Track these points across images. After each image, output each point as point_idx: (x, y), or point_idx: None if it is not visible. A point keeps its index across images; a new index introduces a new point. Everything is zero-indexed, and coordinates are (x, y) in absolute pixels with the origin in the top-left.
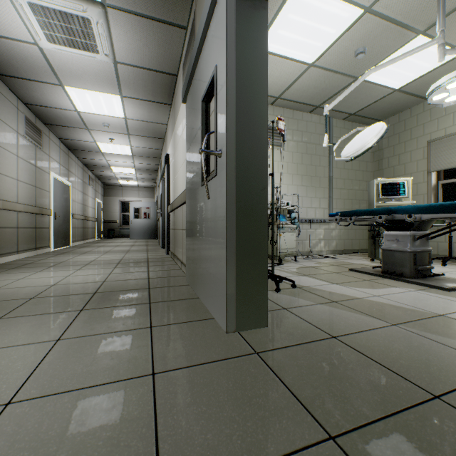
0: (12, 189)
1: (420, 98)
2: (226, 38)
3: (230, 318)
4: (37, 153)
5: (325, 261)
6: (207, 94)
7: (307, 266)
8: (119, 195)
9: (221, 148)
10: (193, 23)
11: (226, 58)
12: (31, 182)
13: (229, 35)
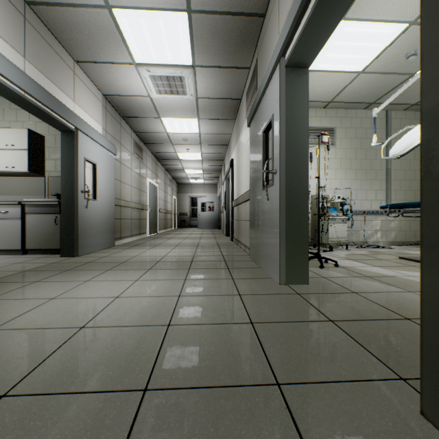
0: (129, 192)
1: None
2: (279, 100)
3: (282, 276)
4: (140, 165)
5: (379, 250)
6: (267, 128)
7: (356, 254)
8: (189, 192)
9: (276, 168)
10: (255, 67)
11: (279, 113)
12: (137, 187)
13: (281, 98)
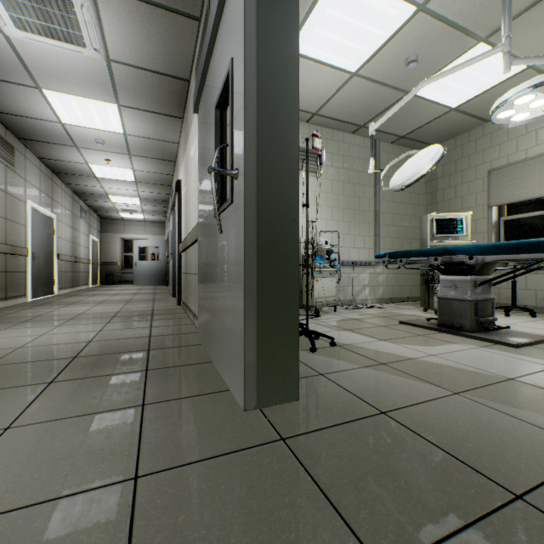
0: None
1: (480, 120)
2: (244, 20)
3: (249, 391)
4: (8, 176)
5: (371, 311)
6: (222, 98)
7: (349, 319)
8: (120, 231)
9: (238, 166)
10: (207, 11)
11: (243, 47)
12: None
13: (248, 16)
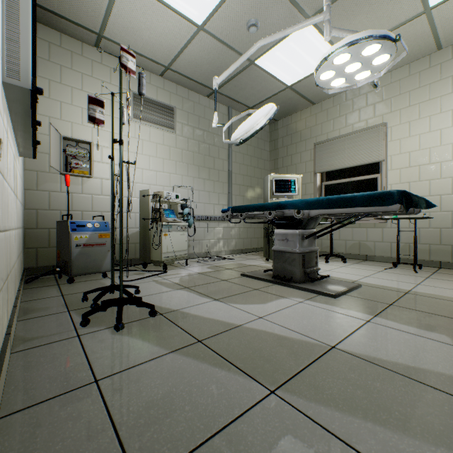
0: None
1: (308, 101)
2: None
3: None
4: None
5: (221, 263)
6: None
7: (196, 273)
8: None
9: None
10: None
11: None
12: None
13: None
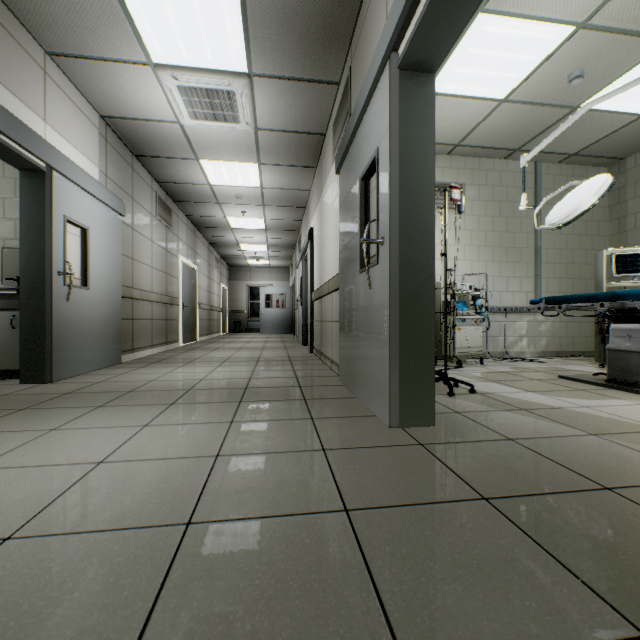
0: (147, 277)
1: None
2: (389, 123)
3: (393, 413)
4: (167, 235)
5: (527, 365)
6: (367, 173)
7: (497, 371)
8: (246, 279)
9: (384, 236)
10: (347, 81)
11: (389, 145)
12: (163, 269)
13: (392, 120)
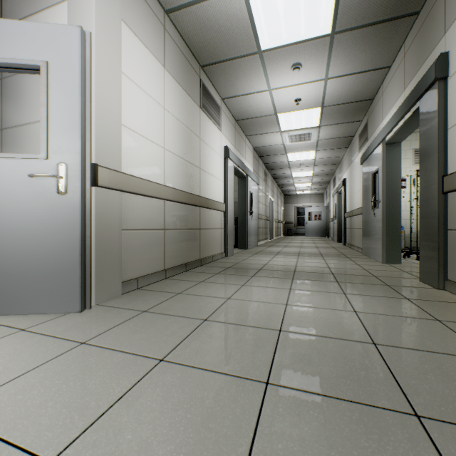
0: (261, 208)
1: None
2: (382, 163)
3: (383, 258)
4: (265, 187)
5: None
6: (374, 173)
7: None
8: (294, 202)
9: (380, 199)
10: (366, 124)
11: (381, 170)
12: (264, 203)
13: (383, 161)
